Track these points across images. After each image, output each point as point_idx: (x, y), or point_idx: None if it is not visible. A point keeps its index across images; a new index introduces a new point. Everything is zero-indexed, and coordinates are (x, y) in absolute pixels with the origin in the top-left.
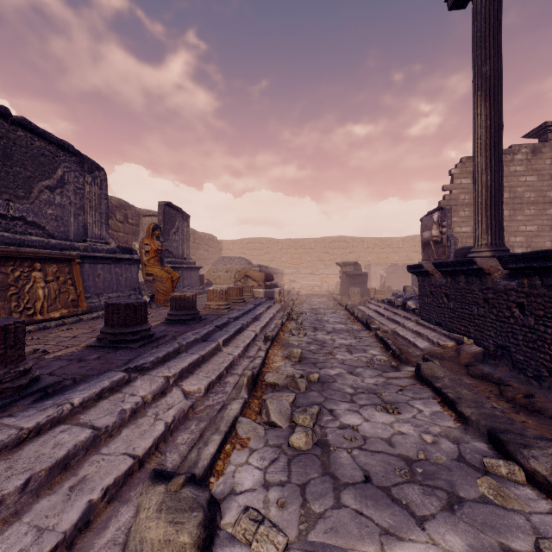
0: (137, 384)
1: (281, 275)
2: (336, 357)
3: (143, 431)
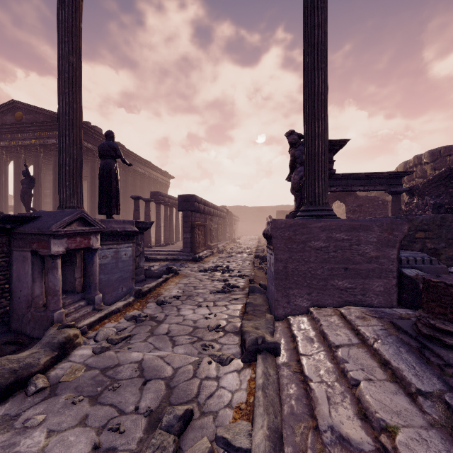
0: (397, 398)
1: None
2: None
3: (319, 369)
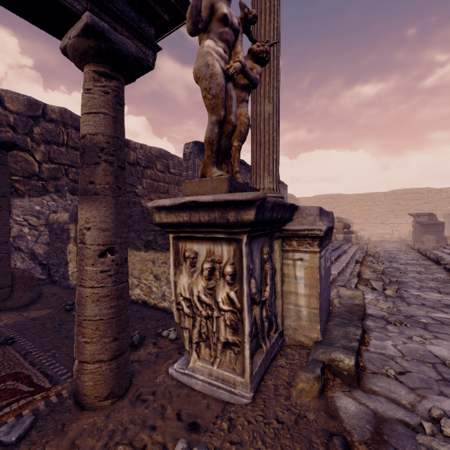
0: None
1: (351, 224)
2: (408, 275)
3: None
